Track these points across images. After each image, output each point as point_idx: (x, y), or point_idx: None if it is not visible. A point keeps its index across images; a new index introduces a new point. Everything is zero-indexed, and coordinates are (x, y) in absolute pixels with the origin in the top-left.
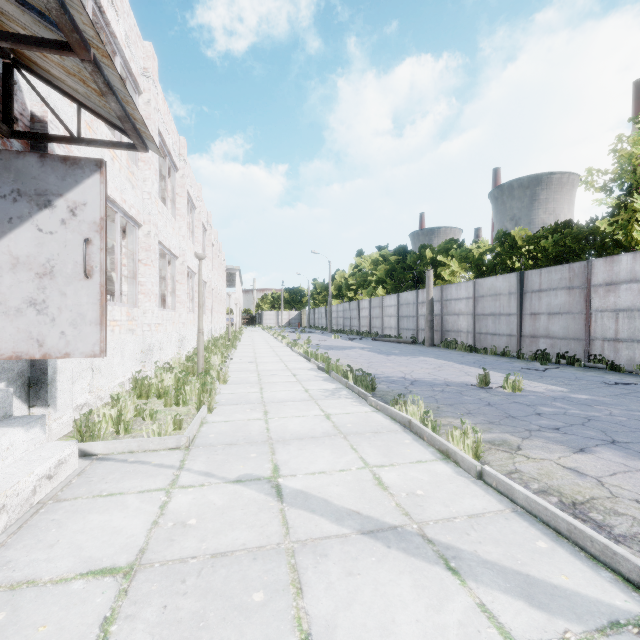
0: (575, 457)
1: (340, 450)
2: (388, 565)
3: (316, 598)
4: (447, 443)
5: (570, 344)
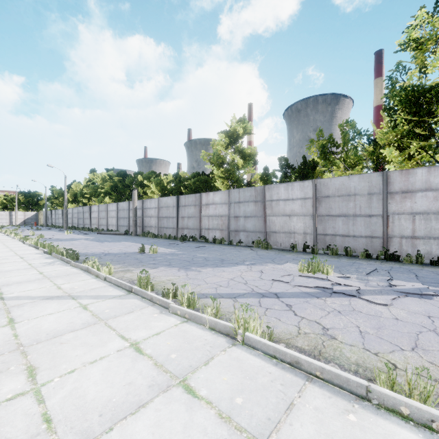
0: (149, 270)
1: (43, 283)
2: (50, 303)
3: (16, 313)
4: (98, 272)
5: (195, 231)
